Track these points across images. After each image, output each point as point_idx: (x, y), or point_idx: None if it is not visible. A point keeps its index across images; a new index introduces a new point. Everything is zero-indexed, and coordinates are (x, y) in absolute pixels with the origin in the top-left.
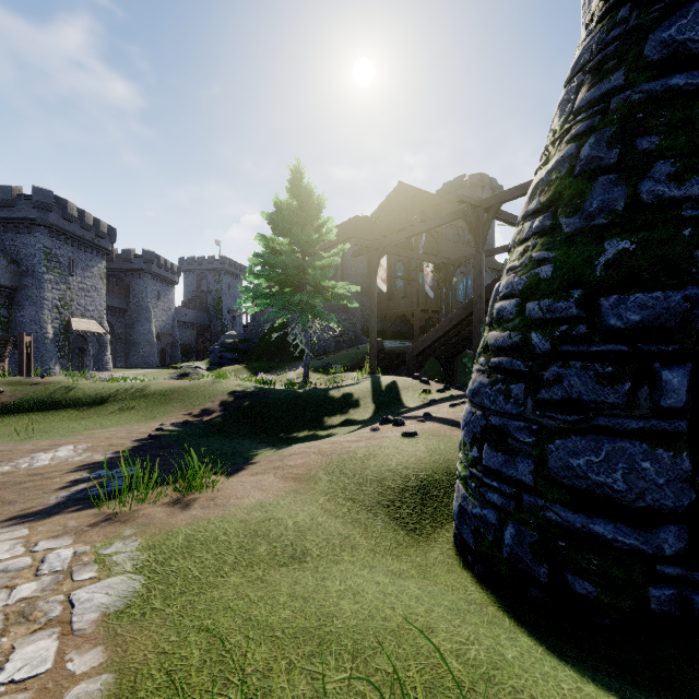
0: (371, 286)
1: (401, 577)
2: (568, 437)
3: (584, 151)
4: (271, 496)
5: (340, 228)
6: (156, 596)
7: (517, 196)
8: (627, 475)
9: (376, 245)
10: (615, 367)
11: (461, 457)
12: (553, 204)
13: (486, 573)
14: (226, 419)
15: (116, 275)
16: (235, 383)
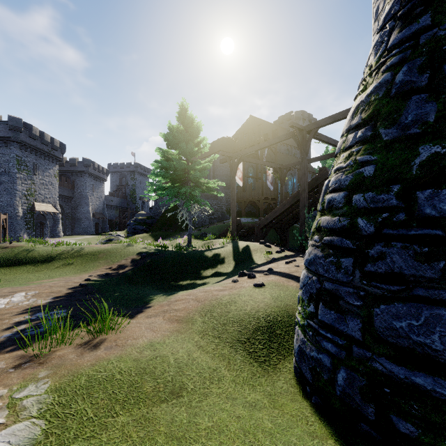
0: (232, 182)
1: (256, 408)
2: (391, 303)
3: (399, 77)
4: (159, 336)
5: (212, 145)
6: (52, 443)
7: (329, 123)
8: (443, 337)
9: (235, 155)
10: (431, 248)
11: (300, 309)
12: (372, 119)
13: (322, 404)
14: (134, 272)
15: (65, 175)
16: (142, 247)
